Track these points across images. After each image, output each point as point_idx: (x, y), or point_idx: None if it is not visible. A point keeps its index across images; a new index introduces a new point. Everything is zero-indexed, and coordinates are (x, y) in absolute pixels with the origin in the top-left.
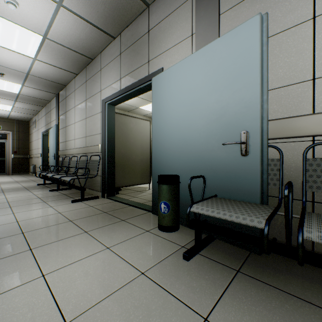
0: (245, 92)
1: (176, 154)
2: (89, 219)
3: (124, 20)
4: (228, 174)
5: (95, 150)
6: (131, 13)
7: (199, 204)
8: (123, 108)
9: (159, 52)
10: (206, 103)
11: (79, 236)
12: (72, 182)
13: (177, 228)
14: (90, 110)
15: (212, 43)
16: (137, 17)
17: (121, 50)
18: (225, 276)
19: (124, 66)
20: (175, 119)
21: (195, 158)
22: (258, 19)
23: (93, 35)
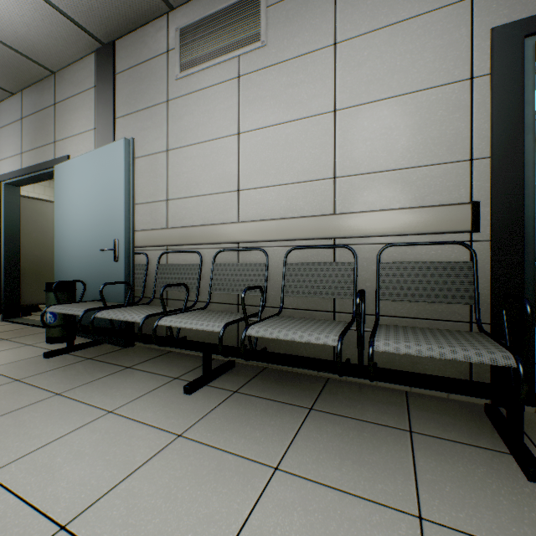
0: (118, 204)
1: (75, 258)
2: None
3: (21, 79)
4: (109, 279)
5: None
6: (30, 74)
7: (60, 305)
8: None
9: (66, 135)
10: (96, 208)
11: None
12: None
13: None
14: None
15: (99, 149)
16: (42, 79)
17: (23, 113)
18: (72, 362)
19: (27, 137)
20: (74, 220)
21: (89, 263)
22: (124, 143)
23: None
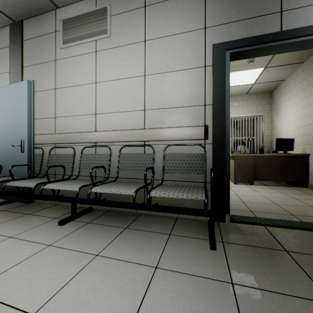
0: (23, 119)
1: None
2: None
3: None
4: (18, 163)
5: None
6: None
7: None
8: None
9: None
10: (9, 120)
11: None
12: None
13: None
14: None
15: (11, 85)
16: None
17: None
18: None
19: None
20: None
21: (5, 154)
22: (27, 83)
23: None
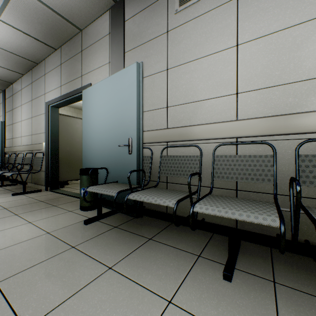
0: (131, 112)
1: (97, 152)
2: (23, 206)
3: (61, 37)
4: (123, 167)
5: (39, 147)
6: (67, 33)
7: (95, 186)
8: (78, 107)
9: (89, 70)
10: (113, 116)
11: (9, 217)
12: (18, 179)
13: (94, 207)
14: (35, 111)
15: (115, 74)
16: (74, 36)
17: (61, 61)
18: (105, 230)
19: (64, 75)
20: (96, 126)
21: (107, 155)
22: (136, 66)
23: (35, 45)
